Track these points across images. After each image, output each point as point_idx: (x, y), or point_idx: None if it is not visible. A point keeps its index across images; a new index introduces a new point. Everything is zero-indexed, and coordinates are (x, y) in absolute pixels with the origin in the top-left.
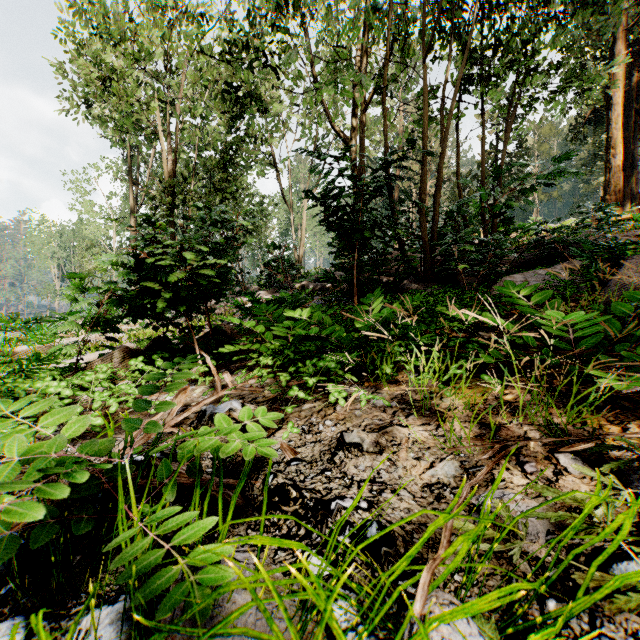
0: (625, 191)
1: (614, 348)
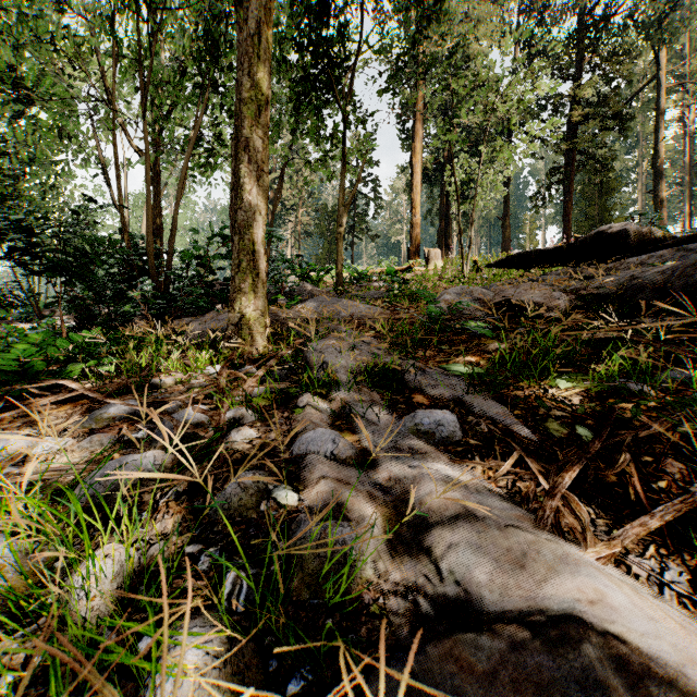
0: (442, 243)
1: (7, 378)
